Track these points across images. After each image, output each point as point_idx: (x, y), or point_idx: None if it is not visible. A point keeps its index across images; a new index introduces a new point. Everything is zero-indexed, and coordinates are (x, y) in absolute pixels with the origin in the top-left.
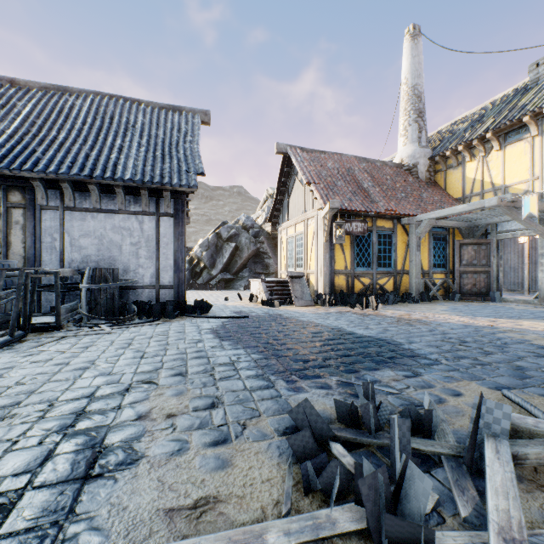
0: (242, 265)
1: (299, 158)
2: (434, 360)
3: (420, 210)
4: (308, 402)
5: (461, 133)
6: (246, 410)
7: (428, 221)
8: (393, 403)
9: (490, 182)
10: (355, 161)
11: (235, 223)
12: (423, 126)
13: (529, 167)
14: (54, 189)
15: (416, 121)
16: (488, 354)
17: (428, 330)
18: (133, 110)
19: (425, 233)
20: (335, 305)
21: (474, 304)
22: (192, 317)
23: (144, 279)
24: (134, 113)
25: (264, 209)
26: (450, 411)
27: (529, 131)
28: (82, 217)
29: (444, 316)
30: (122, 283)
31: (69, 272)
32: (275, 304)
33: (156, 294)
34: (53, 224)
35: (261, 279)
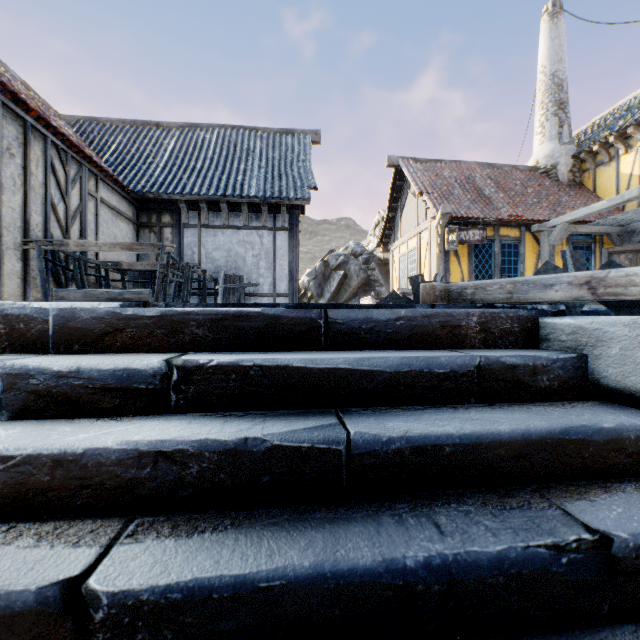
0: (351, 294)
1: (411, 169)
2: None
3: (554, 215)
4: (394, 292)
5: (616, 122)
6: None
7: (563, 225)
8: None
9: None
10: (477, 168)
11: (344, 250)
12: (565, 119)
13: None
14: (194, 210)
15: (556, 114)
16: None
17: None
18: (252, 138)
19: (561, 241)
20: None
21: None
22: None
23: (264, 287)
24: (253, 140)
25: (375, 233)
26: None
27: None
28: (214, 233)
29: None
30: (250, 284)
31: (208, 276)
32: None
33: (274, 301)
34: (192, 240)
35: None
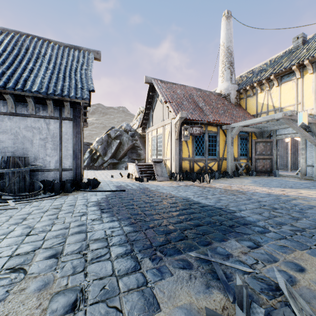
0: (124, 154)
1: (159, 86)
2: (264, 228)
3: (233, 121)
4: None
5: (255, 76)
6: (108, 312)
7: (238, 127)
8: (253, 287)
9: (272, 105)
10: (194, 90)
11: (120, 128)
12: (233, 71)
13: (295, 97)
14: None
15: (229, 68)
16: (297, 220)
17: (247, 198)
18: (44, 46)
19: (236, 135)
20: (182, 180)
21: (265, 178)
22: (85, 191)
23: (50, 164)
24: (45, 47)
25: (138, 119)
26: (308, 297)
27: (295, 75)
28: (0, 118)
29: (252, 187)
30: (29, 168)
31: None
32: (144, 180)
33: (60, 175)
34: None
35: (135, 163)
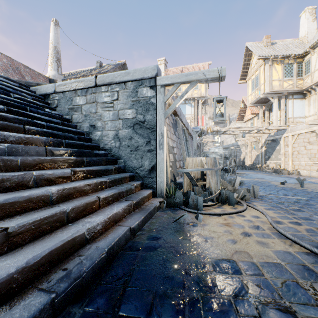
0: None
1: None
2: None
3: None
4: None
5: (75, 75)
6: None
7: None
8: None
9: None
10: (22, 66)
11: None
12: (60, 65)
13: None
14: None
15: (57, 62)
16: None
17: None
18: None
19: None
20: None
21: None
22: None
23: None
24: None
25: None
26: None
27: None
28: None
29: None
30: None
31: None
32: None
33: None
34: None
35: None
